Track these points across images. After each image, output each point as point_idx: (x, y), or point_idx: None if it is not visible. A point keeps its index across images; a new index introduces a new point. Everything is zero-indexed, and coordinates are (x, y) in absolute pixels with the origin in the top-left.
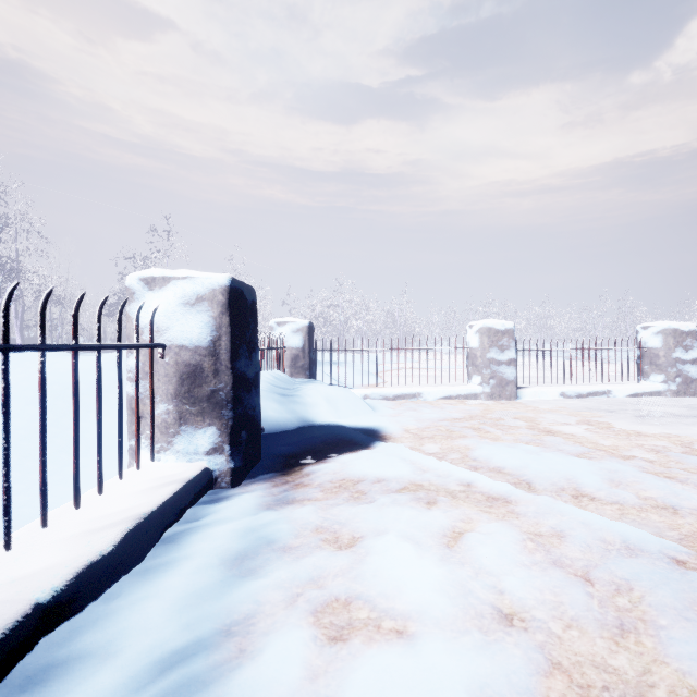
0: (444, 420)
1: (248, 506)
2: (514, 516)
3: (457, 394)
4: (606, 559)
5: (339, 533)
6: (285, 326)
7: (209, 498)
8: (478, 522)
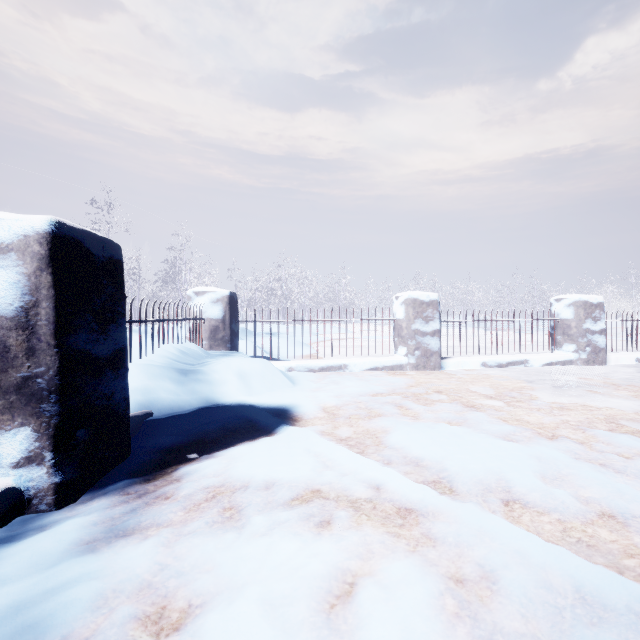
0: (366, 396)
1: (54, 550)
2: (430, 544)
3: (383, 366)
4: (559, 634)
5: (170, 598)
6: (204, 295)
7: (7, 533)
8: (381, 559)
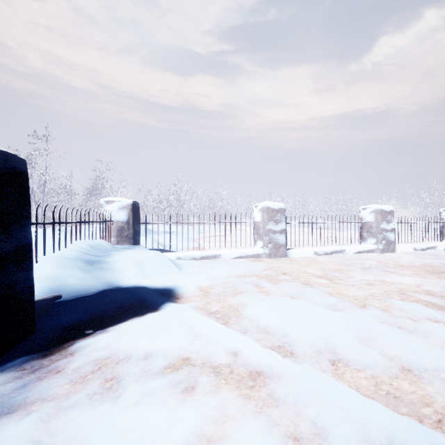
0: (232, 277)
1: None
2: (274, 404)
3: (246, 255)
4: None
5: None
6: (113, 204)
7: None
8: (233, 422)
